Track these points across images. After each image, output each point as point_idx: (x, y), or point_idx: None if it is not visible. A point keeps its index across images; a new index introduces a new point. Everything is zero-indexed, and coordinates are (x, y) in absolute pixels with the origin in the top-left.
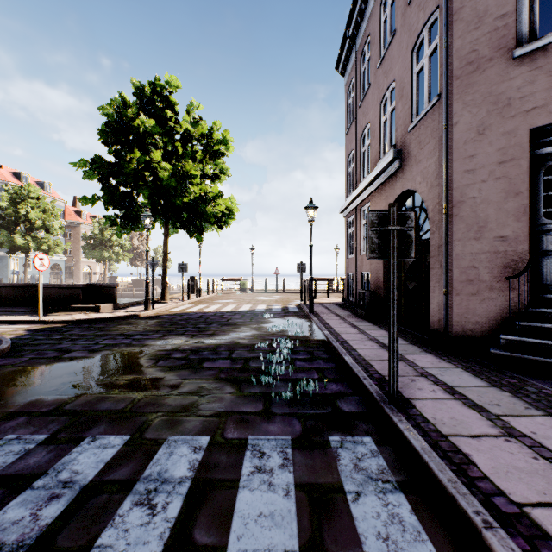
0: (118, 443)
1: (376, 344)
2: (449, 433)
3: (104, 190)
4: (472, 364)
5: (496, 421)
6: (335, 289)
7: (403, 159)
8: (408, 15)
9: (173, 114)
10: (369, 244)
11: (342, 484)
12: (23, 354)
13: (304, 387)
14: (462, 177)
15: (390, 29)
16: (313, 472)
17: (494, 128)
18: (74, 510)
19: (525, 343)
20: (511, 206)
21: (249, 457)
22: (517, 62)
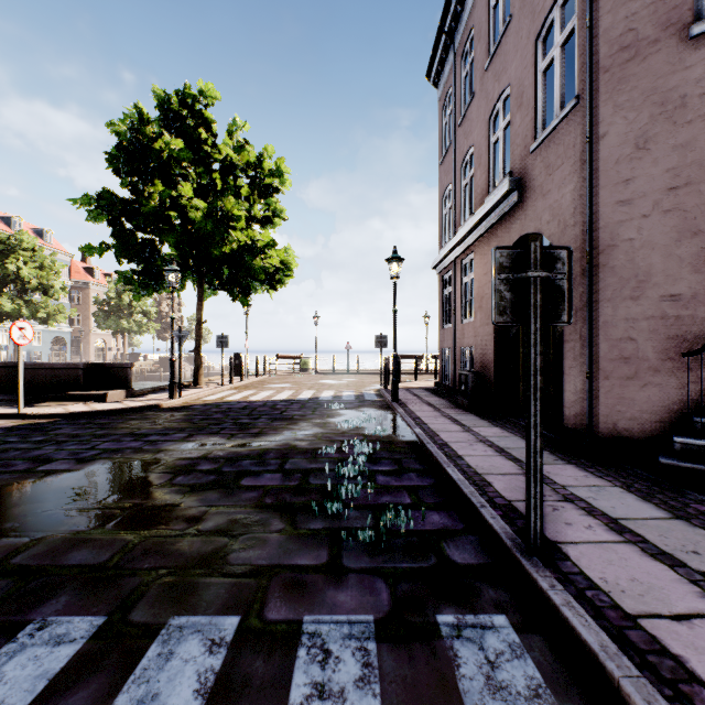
0: (82, 634)
1: (490, 448)
2: (637, 611)
3: (115, 236)
4: (634, 480)
5: (704, 585)
6: (425, 369)
7: (522, 190)
8: None
9: (210, 135)
10: (496, 300)
11: None
12: None
13: (392, 520)
14: (613, 210)
15: (503, 16)
16: (416, 695)
17: (661, 139)
18: None
19: None
20: (687, 251)
21: (304, 662)
22: (695, 43)
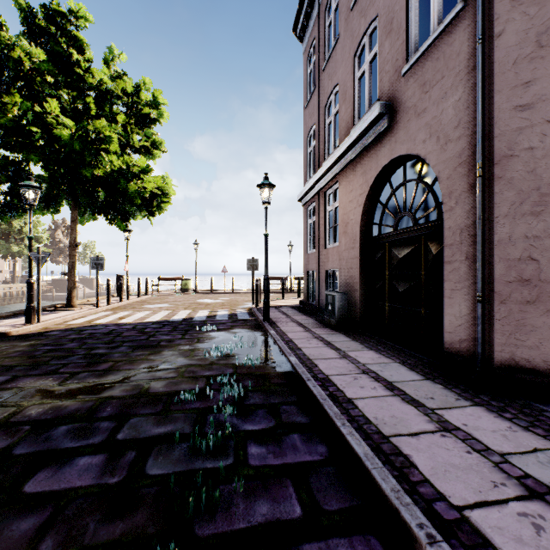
0: None
1: (378, 384)
2: None
3: None
4: None
5: None
6: (289, 289)
7: (392, 115)
8: None
9: (84, 61)
10: None
11: None
12: None
13: None
14: (511, 116)
15: None
16: None
17: None
18: None
19: None
20: None
21: None
22: None
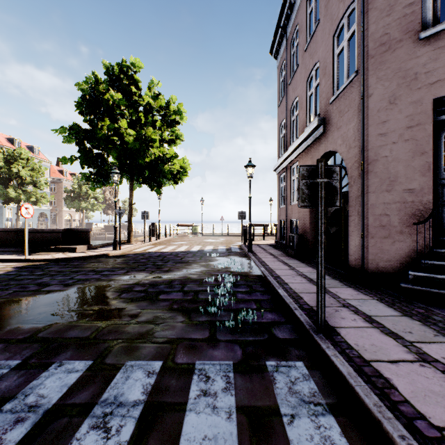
0: (81, 368)
1: (304, 279)
2: (371, 358)
3: (80, 151)
4: (385, 296)
5: (410, 347)
6: (270, 233)
7: (326, 125)
8: (330, 6)
9: (137, 90)
10: (300, 194)
11: (278, 407)
12: (8, 288)
13: (245, 316)
14: (376, 139)
15: (315, 19)
16: (252, 395)
17: (403, 98)
18: (36, 433)
19: (430, 278)
20: (418, 163)
21: (196, 381)
22: (422, 43)
